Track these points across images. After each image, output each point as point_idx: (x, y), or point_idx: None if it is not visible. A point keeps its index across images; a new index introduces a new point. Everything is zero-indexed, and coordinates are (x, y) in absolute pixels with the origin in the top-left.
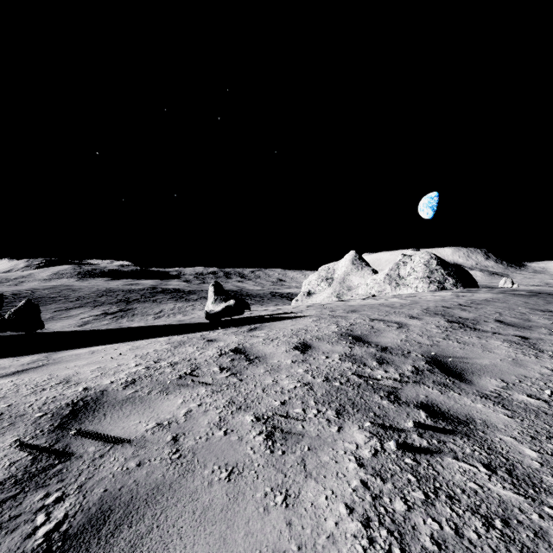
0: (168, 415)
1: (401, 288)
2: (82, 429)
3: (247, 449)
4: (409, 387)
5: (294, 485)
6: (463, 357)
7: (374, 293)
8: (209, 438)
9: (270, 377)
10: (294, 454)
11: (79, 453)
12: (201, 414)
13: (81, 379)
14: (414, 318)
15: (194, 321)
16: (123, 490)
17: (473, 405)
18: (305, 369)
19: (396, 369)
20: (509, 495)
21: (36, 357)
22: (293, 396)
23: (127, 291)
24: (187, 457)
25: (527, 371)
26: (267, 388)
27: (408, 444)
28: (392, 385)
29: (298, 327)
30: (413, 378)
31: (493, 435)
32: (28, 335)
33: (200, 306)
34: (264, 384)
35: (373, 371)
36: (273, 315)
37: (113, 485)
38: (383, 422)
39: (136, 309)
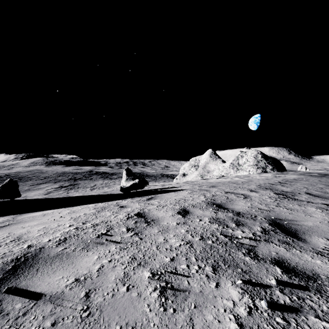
0: (85, 270)
1: (240, 171)
2: (16, 284)
3: (144, 307)
4: (262, 245)
5: None
6: (293, 220)
7: (223, 174)
8: (114, 294)
9: (162, 236)
10: (183, 312)
11: (7, 310)
12: (110, 269)
13: (29, 237)
14: (253, 191)
15: (113, 193)
16: None
17: (313, 261)
18: (186, 229)
19: (249, 229)
20: None
21: (7, 218)
22: (179, 253)
23: (74, 173)
24: (94, 315)
25: None
26: (160, 246)
27: (274, 301)
28: (250, 243)
29: (179, 198)
30: (263, 237)
31: None
32: (8, 202)
33: (118, 182)
34: (158, 242)
35: (234, 232)
36: (163, 189)
37: None
38: (250, 278)
39: (79, 184)
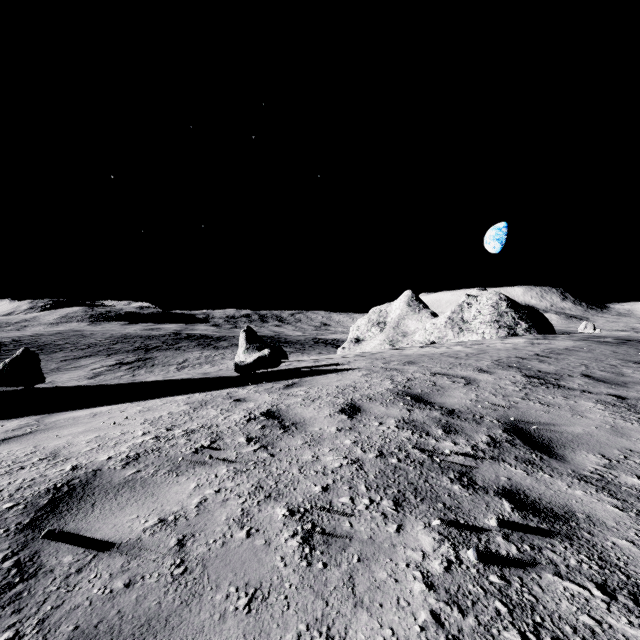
0: (176, 506)
1: (465, 334)
2: (60, 527)
3: (276, 560)
4: (485, 465)
5: (338, 619)
6: (549, 423)
7: (434, 340)
8: (226, 542)
9: (310, 451)
10: (339, 567)
11: (49, 565)
12: (219, 505)
13: (72, 453)
14: (484, 372)
15: (222, 375)
16: (101, 627)
17: (570, 492)
18: (353, 440)
19: (467, 440)
20: (639, 637)
21: (26, 421)
22: (338, 478)
23: (146, 337)
24: (194, 572)
25: (632, 443)
26: (305, 467)
27: (491, 552)
28: (464, 463)
29: (345, 384)
30: (490, 453)
31: (603, 538)
32: (23, 391)
33: (231, 354)
34: (302, 460)
35: (439, 443)
36: (315, 368)
37: (88, 618)
38: (456, 518)
39: (156, 359)
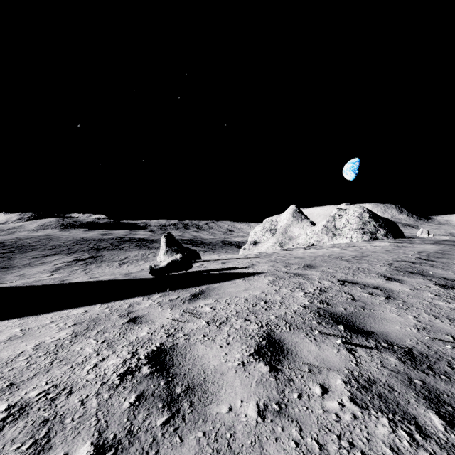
0: None
1: (337, 238)
2: None
3: None
4: None
5: None
6: None
7: (313, 242)
8: None
9: None
10: None
11: None
12: None
13: None
14: (391, 279)
15: (139, 276)
16: None
17: None
18: None
19: None
20: None
21: None
22: None
23: (98, 240)
24: None
25: None
26: None
27: None
28: None
29: (254, 295)
30: None
31: None
32: None
33: None
34: None
35: None
36: (223, 271)
37: None
38: None
39: (104, 256)
